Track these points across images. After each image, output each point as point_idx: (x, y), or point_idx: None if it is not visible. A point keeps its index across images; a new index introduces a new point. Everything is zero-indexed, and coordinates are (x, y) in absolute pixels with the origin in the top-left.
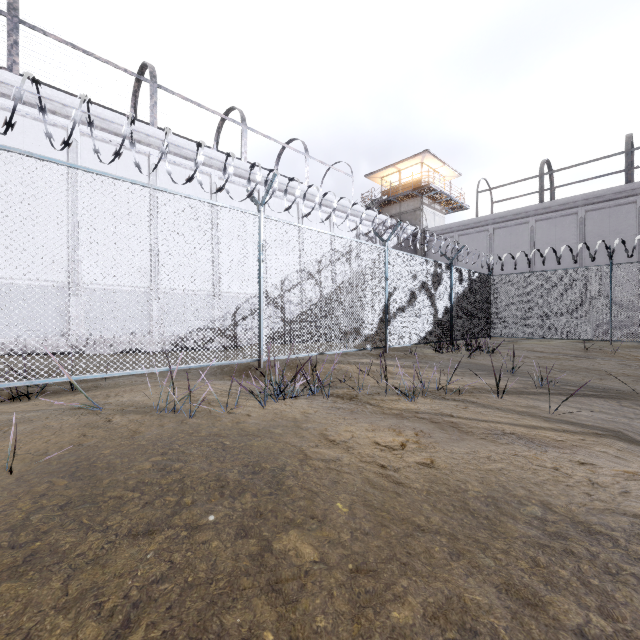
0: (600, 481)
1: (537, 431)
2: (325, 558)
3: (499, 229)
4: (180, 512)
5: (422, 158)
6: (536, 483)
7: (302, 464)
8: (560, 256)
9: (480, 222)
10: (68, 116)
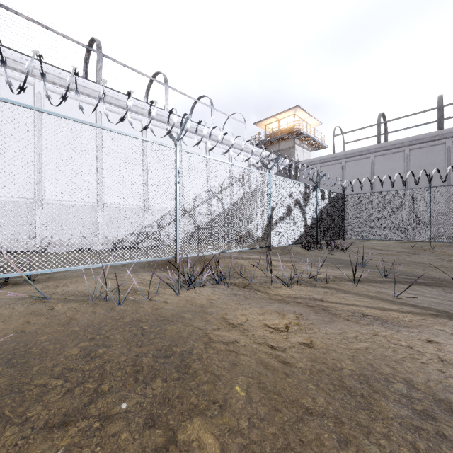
0: (448, 358)
1: (388, 313)
2: (225, 449)
3: (349, 162)
4: (96, 400)
5: (294, 111)
6: (397, 361)
7: (206, 347)
8: (394, 181)
9: (335, 157)
10: (34, 75)
